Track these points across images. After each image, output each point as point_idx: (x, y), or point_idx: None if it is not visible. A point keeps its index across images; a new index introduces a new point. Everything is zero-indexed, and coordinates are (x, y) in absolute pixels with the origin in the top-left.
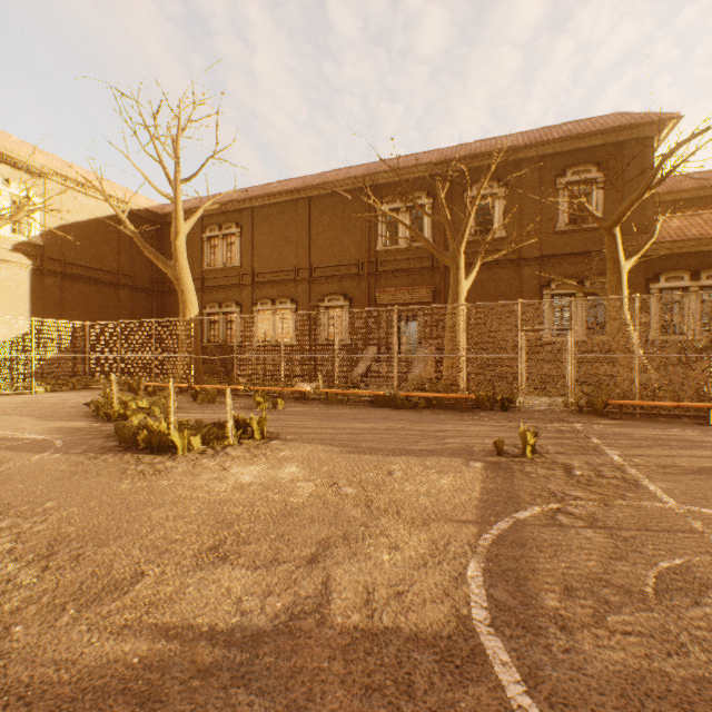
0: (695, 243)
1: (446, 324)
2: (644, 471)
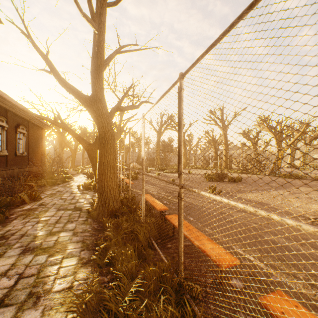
0: (2, 99)
1: (109, 139)
2: (201, 188)
